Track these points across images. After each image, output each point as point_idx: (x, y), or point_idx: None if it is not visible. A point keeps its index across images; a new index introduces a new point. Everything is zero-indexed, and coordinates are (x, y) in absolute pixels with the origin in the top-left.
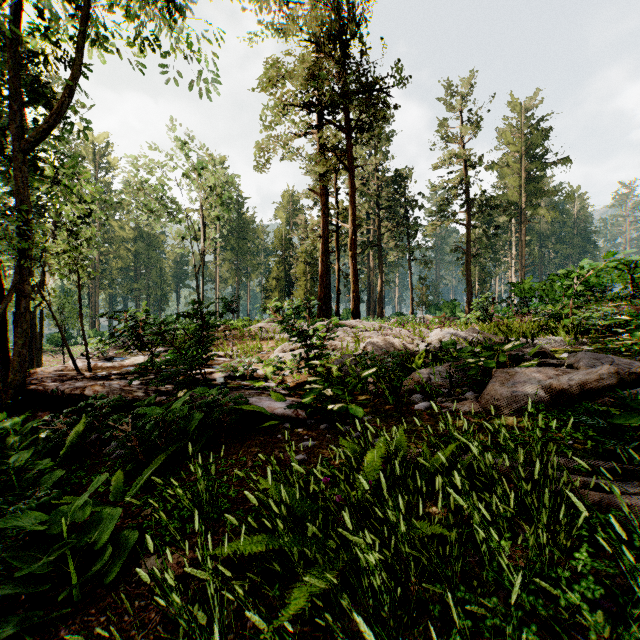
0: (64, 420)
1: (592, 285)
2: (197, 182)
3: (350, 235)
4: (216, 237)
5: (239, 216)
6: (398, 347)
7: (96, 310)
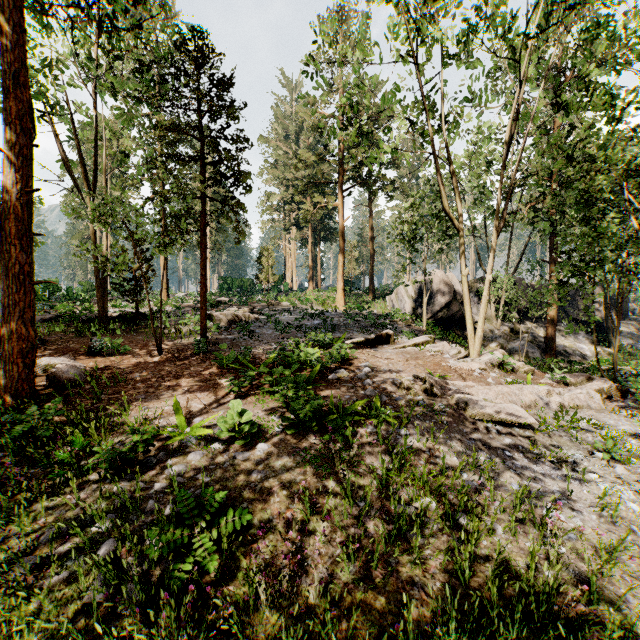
0: None
1: (41, 295)
2: None
3: None
4: None
5: None
6: None
7: None
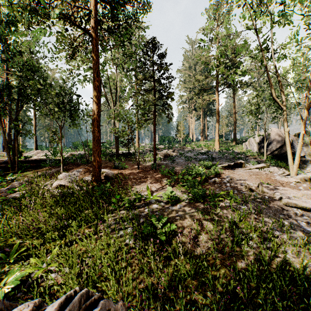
0: (32, 164)
1: None
2: None
3: (34, 125)
4: None
5: None
6: (76, 153)
7: None
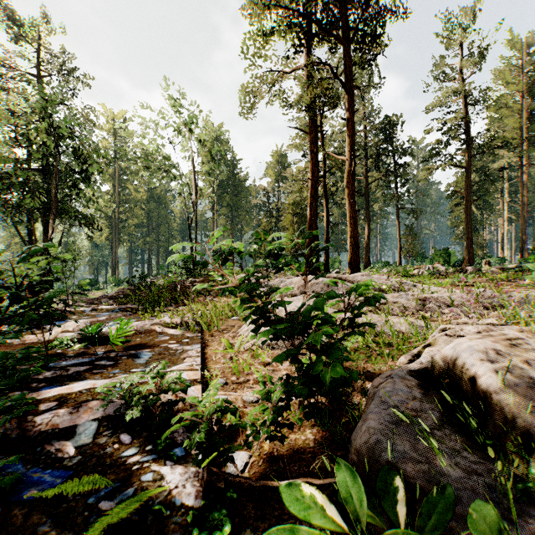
0: None
1: None
2: (189, 138)
3: (347, 168)
4: (209, 192)
5: (233, 175)
6: None
7: (116, 260)
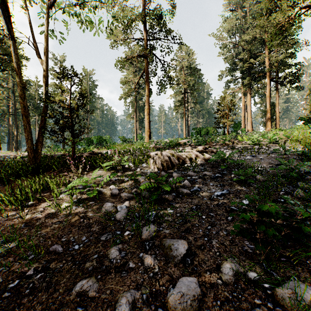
0: None
1: None
2: None
3: None
4: None
5: None
6: (13, 156)
7: None
